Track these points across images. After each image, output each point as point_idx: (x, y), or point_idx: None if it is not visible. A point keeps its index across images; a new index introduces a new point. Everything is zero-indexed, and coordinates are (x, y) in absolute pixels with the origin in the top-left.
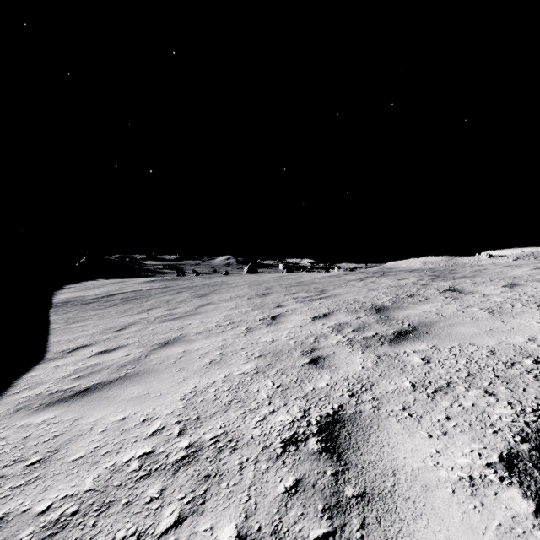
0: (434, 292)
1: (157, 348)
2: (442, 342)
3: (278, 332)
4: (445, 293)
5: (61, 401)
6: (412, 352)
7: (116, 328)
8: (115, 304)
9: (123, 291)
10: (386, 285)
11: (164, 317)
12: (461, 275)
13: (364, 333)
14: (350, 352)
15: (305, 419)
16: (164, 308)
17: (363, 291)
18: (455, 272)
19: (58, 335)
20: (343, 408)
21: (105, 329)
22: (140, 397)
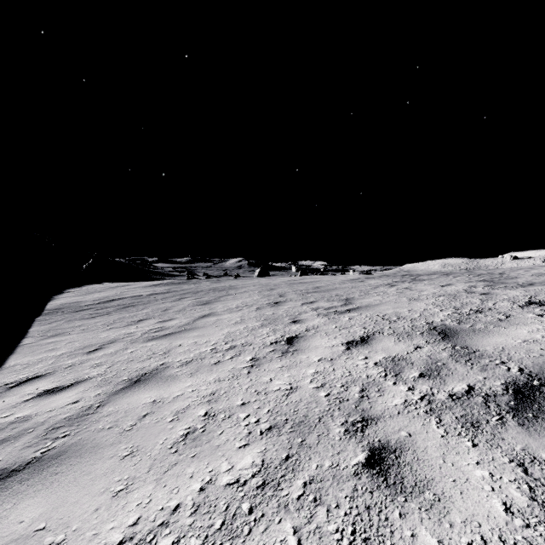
0: (510, 305)
1: (121, 389)
2: None
3: (297, 369)
4: (529, 307)
5: None
6: None
7: (91, 348)
8: (107, 312)
9: (123, 296)
10: (430, 293)
11: (153, 333)
12: (526, 281)
13: (445, 384)
14: (444, 438)
15: None
16: (158, 319)
17: (402, 301)
18: (510, 277)
19: (21, 355)
20: None
21: (78, 348)
22: (22, 544)
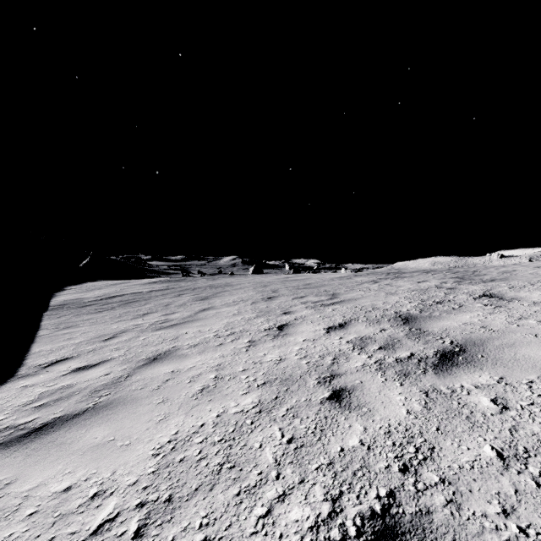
0: (466, 298)
1: (143, 365)
2: (511, 372)
3: (286, 347)
4: (480, 299)
5: (4, 445)
6: (472, 387)
7: (106, 337)
8: (112, 307)
9: (123, 293)
10: (406, 288)
11: (160, 324)
12: (490, 277)
13: (395, 353)
14: (383, 382)
15: (335, 521)
16: (162, 313)
17: (380, 295)
18: (480, 274)
19: (42, 344)
20: (397, 500)
21: (94, 337)
22: (102, 447)
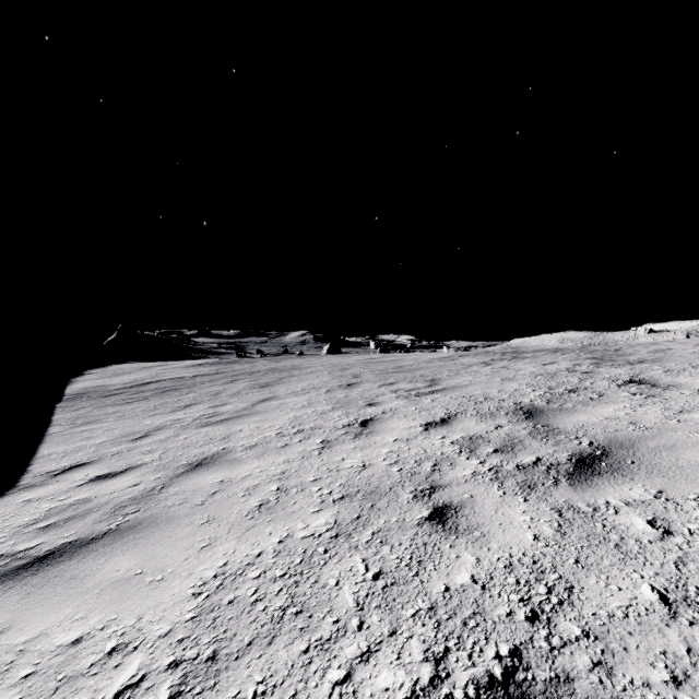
0: (608, 384)
1: (183, 472)
2: (672, 483)
3: (371, 449)
4: (627, 386)
5: None
6: (622, 504)
7: (136, 435)
8: (144, 397)
9: (160, 378)
10: (528, 373)
11: (206, 419)
12: (638, 358)
13: (515, 457)
14: (501, 497)
15: (440, 691)
16: (209, 404)
17: (494, 381)
18: (624, 354)
19: (53, 444)
20: (524, 661)
21: (120, 436)
22: (126, 583)
